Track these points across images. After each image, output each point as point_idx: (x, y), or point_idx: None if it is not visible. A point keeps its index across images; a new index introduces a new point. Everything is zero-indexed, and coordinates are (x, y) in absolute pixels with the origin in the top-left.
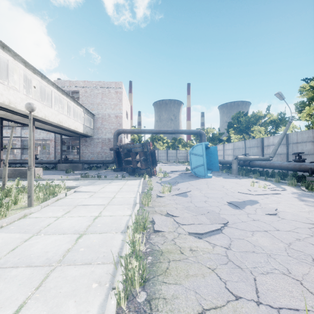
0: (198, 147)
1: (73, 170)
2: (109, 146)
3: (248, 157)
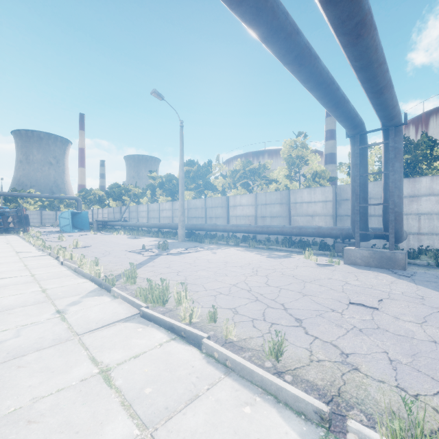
0: (66, 213)
1: None
2: None
3: (105, 219)
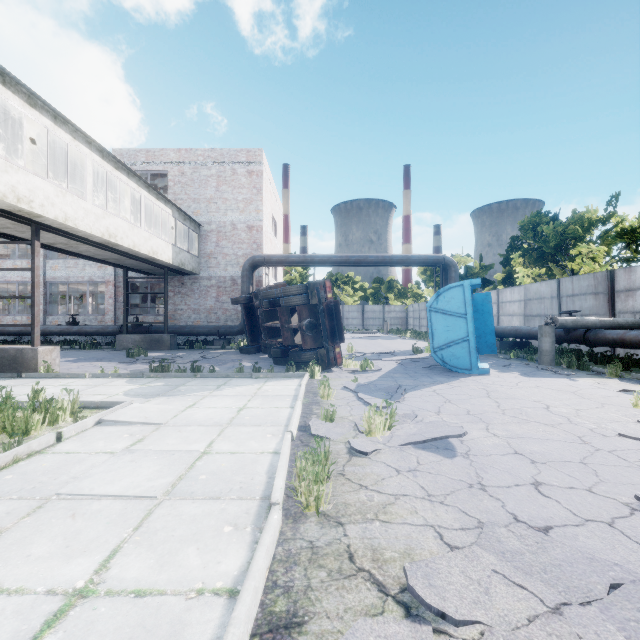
0: (453, 294)
1: (151, 349)
2: (233, 295)
3: (585, 319)
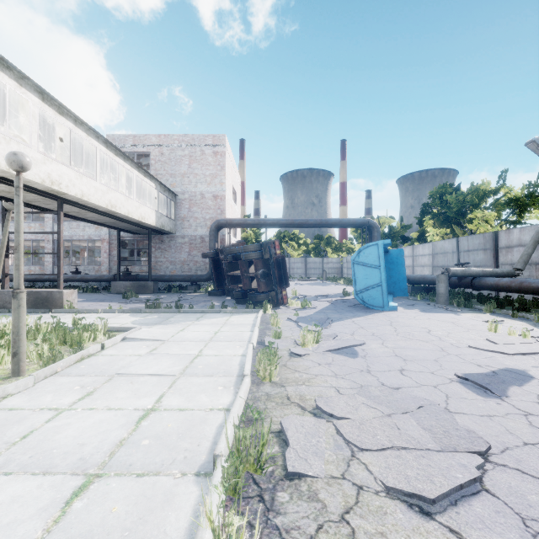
0: (370, 251)
1: (138, 293)
2: (202, 250)
3: (471, 269)
